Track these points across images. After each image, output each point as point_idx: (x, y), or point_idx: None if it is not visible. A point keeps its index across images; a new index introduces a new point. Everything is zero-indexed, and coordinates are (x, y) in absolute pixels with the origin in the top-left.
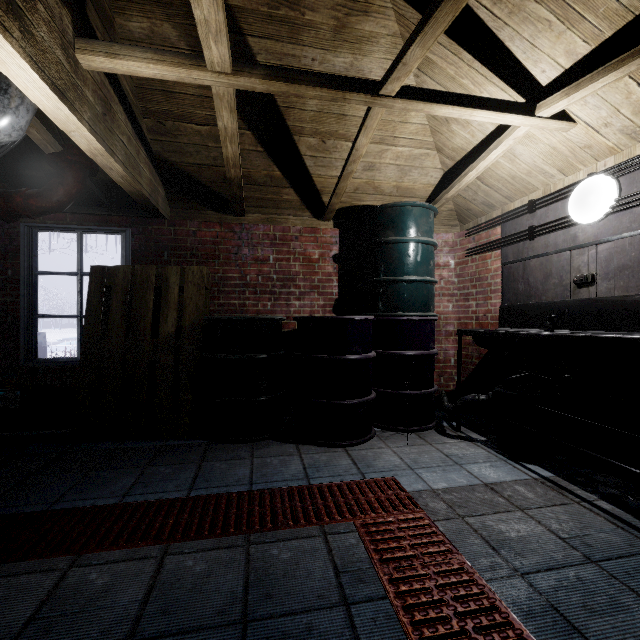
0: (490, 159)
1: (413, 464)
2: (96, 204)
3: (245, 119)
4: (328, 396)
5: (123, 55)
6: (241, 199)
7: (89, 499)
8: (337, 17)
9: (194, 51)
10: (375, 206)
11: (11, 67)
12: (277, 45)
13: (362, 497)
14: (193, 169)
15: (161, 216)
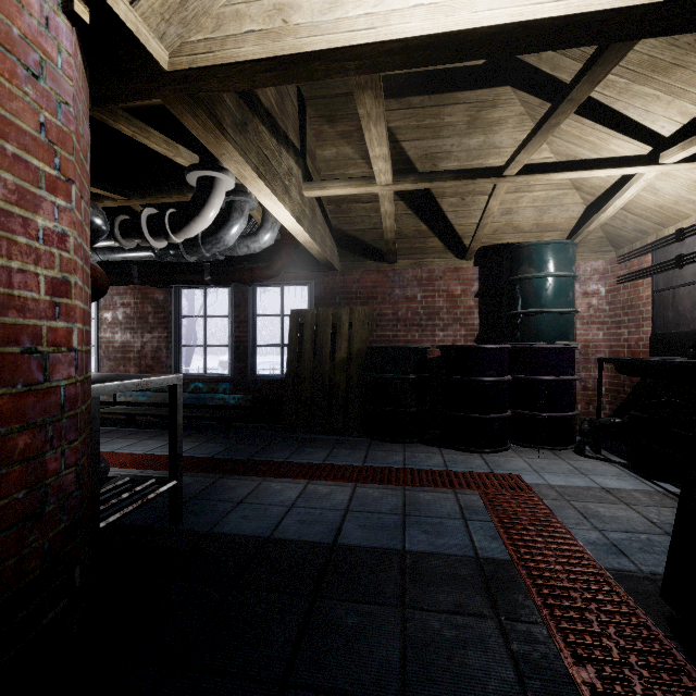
0: (625, 198)
1: (539, 469)
2: (293, 265)
3: (398, 194)
4: (466, 410)
5: (328, 187)
6: (394, 252)
7: (304, 459)
8: (470, 115)
9: (364, 159)
10: (512, 246)
11: (282, 216)
12: (423, 142)
13: (487, 481)
14: (359, 233)
15: (335, 270)
